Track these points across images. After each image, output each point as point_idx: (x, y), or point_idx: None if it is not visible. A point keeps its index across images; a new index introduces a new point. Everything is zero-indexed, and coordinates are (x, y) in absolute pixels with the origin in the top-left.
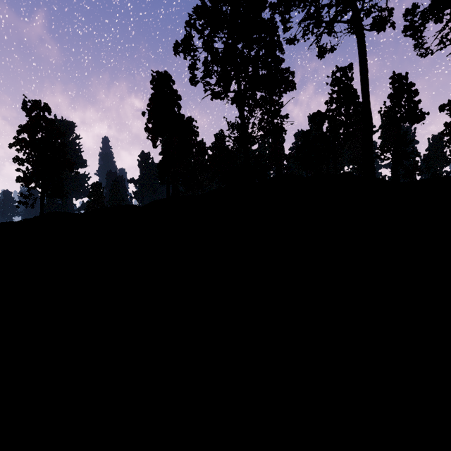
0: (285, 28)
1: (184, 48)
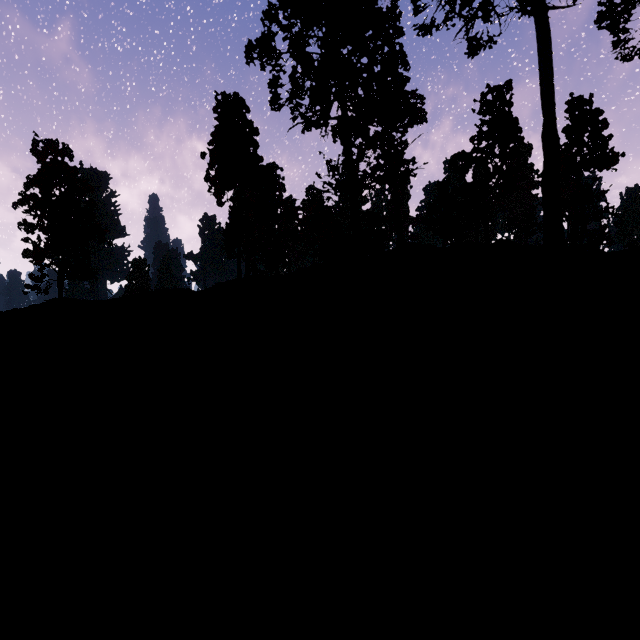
0: (416, 8)
1: (261, 52)
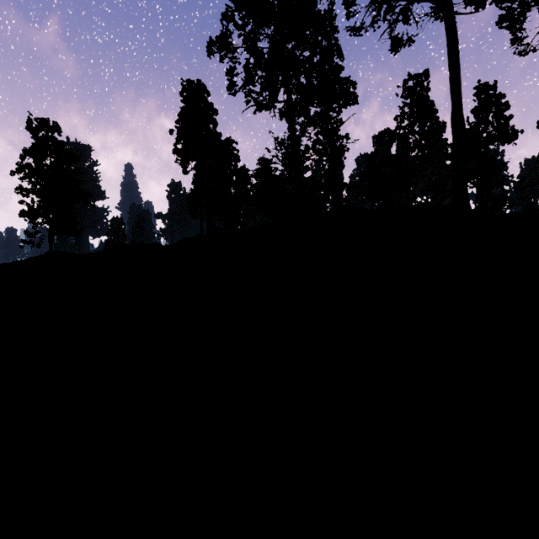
0: (348, 13)
1: (220, 47)
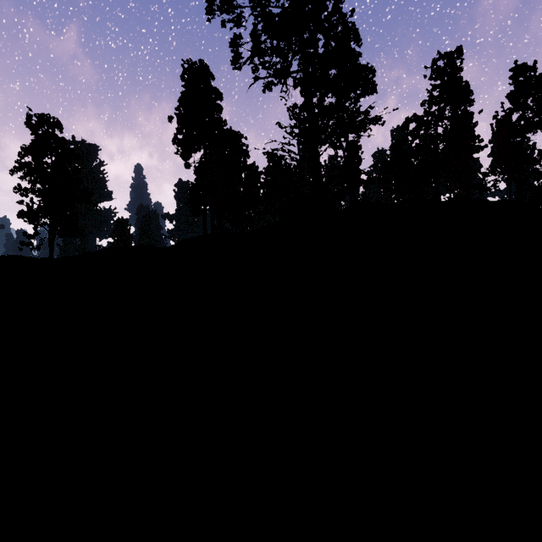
0: None
1: (221, 6)
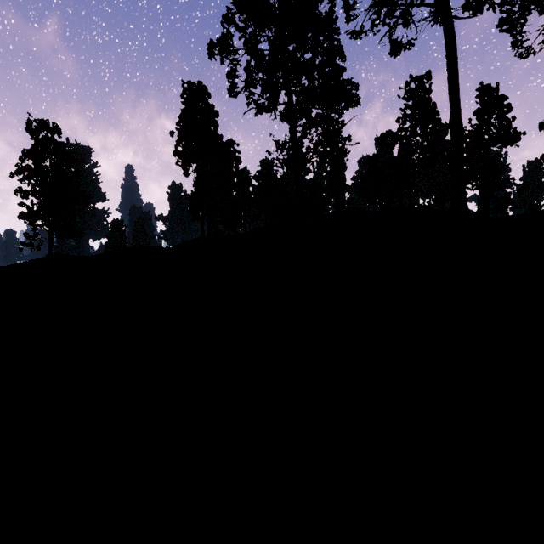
0: (348, 17)
1: (221, 49)
